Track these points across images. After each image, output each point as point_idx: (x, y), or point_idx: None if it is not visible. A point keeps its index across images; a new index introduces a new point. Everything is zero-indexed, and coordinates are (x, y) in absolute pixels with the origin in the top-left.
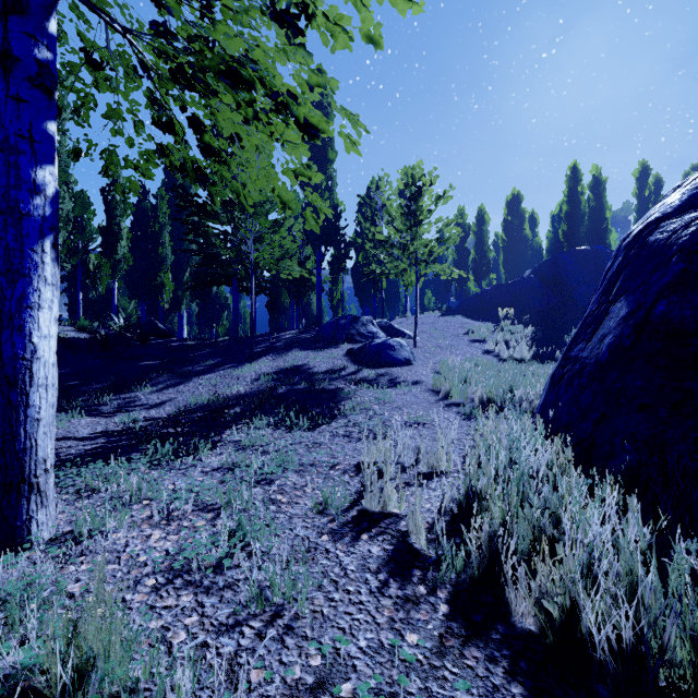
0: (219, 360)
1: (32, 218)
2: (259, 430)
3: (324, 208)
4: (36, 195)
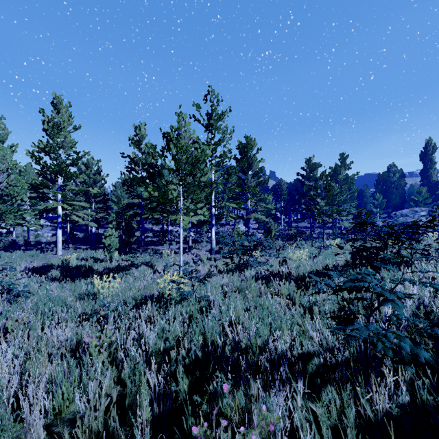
0: None
1: None
2: None
3: None
4: None
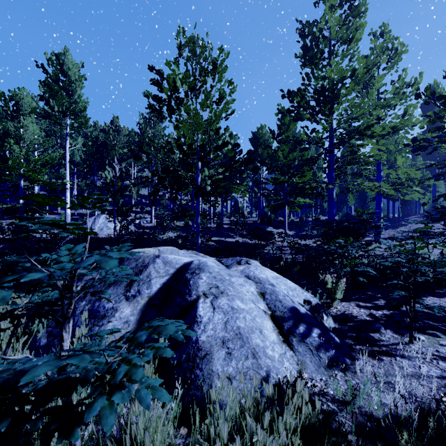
0: (385, 227)
1: (381, 210)
2: (407, 241)
3: (424, 200)
4: (381, 207)
